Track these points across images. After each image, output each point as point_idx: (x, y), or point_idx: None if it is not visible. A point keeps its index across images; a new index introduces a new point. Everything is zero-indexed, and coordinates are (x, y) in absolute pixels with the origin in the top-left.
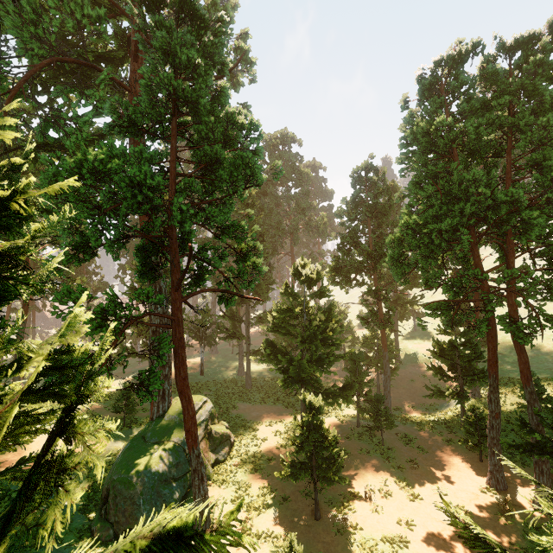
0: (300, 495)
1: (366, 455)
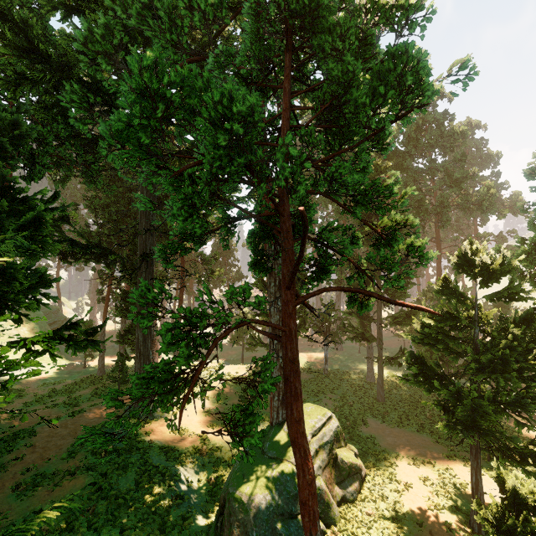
0: None
1: None
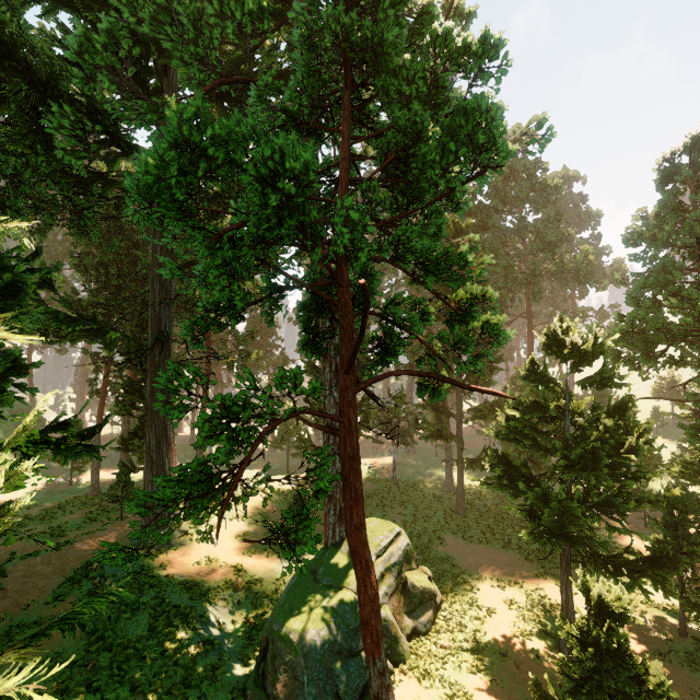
0: None
1: None
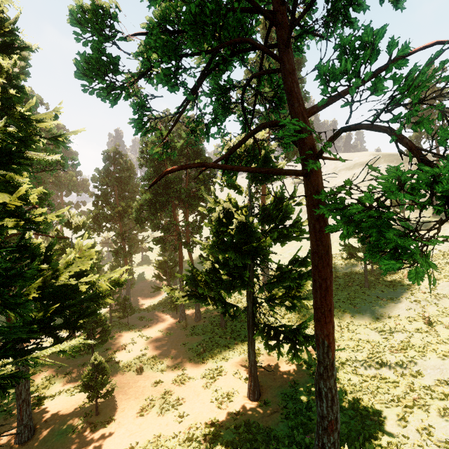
0: (78, 367)
1: (119, 333)
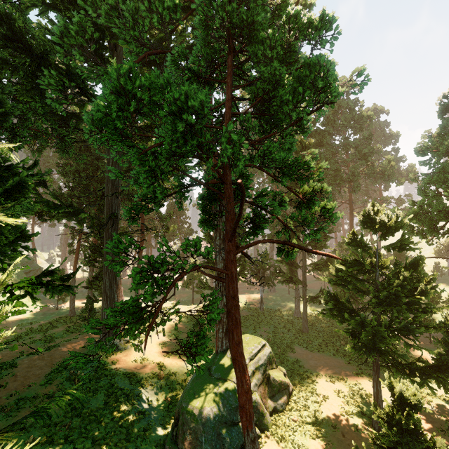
0: None
1: None
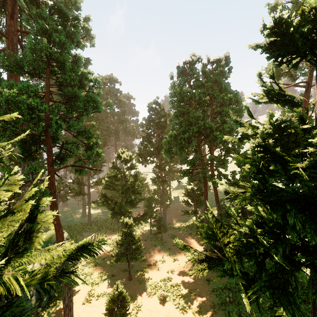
0: (121, 272)
1: (154, 247)
